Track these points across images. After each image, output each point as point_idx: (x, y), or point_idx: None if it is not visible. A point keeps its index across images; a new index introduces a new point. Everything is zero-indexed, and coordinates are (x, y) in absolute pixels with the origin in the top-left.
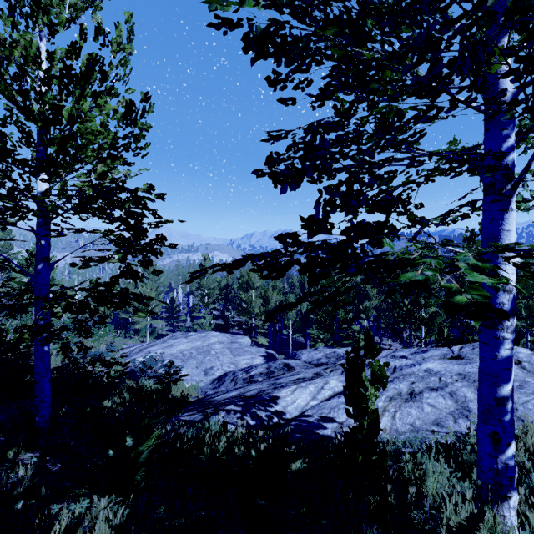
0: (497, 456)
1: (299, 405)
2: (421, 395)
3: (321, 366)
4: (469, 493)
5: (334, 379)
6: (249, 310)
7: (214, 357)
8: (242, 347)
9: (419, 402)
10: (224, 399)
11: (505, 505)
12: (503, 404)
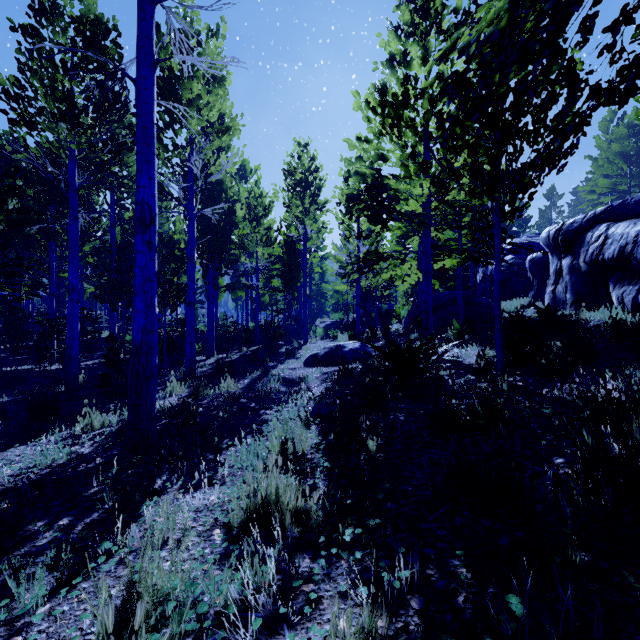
0: None
1: None
2: None
3: None
4: None
5: None
6: None
7: None
8: None
9: None
10: None
11: None
12: None
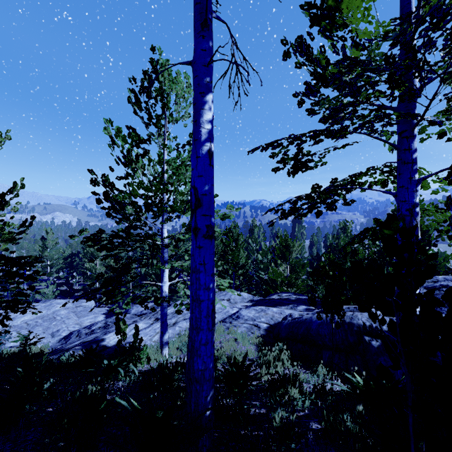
0: (162, 337)
1: (117, 339)
2: (178, 323)
3: (142, 316)
4: (152, 348)
5: (141, 323)
6: (94, 277)
7: (60, 322)
8: (86, 309)
9: (175, 326)
10: (72, 346)
11: (164, 350)
12: (164, 323)
